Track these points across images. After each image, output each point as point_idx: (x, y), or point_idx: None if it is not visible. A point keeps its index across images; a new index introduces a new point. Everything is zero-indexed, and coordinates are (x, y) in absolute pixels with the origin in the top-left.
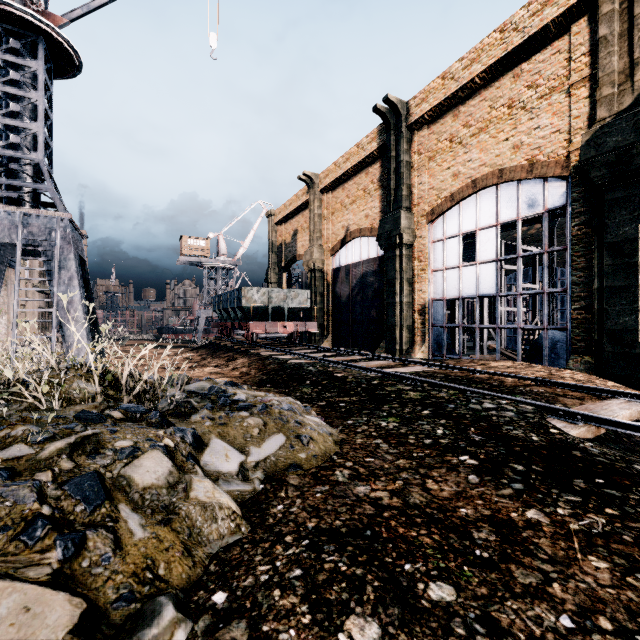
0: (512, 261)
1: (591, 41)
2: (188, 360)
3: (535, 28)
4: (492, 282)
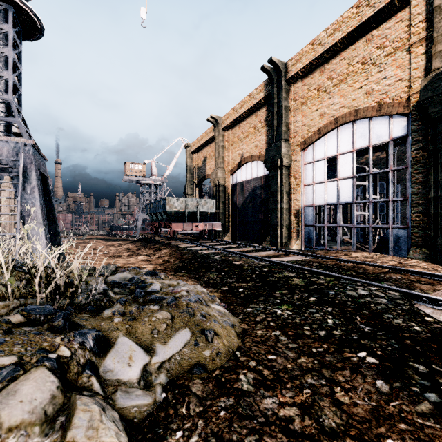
0: (359, 179)
1: (427, 11)
2: (127, 250)
3: (383, 3)
4: (349, 193)
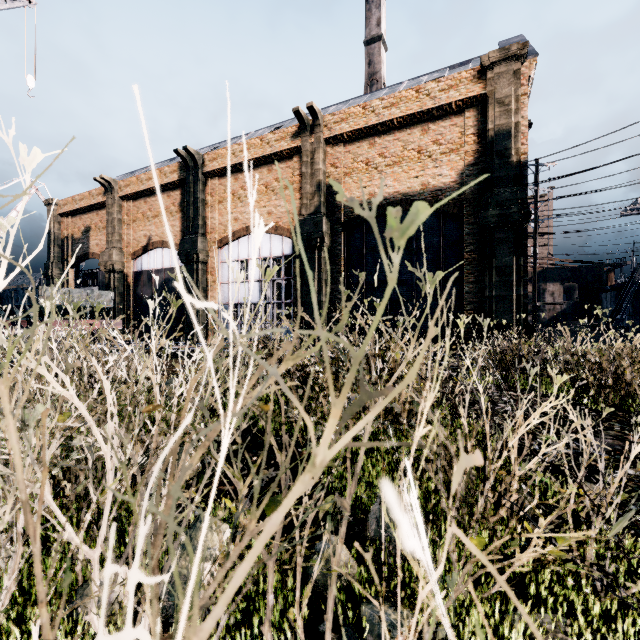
0: None
1: (301, 170)
2: None
3: (277, 149)
4: (257, 294)
